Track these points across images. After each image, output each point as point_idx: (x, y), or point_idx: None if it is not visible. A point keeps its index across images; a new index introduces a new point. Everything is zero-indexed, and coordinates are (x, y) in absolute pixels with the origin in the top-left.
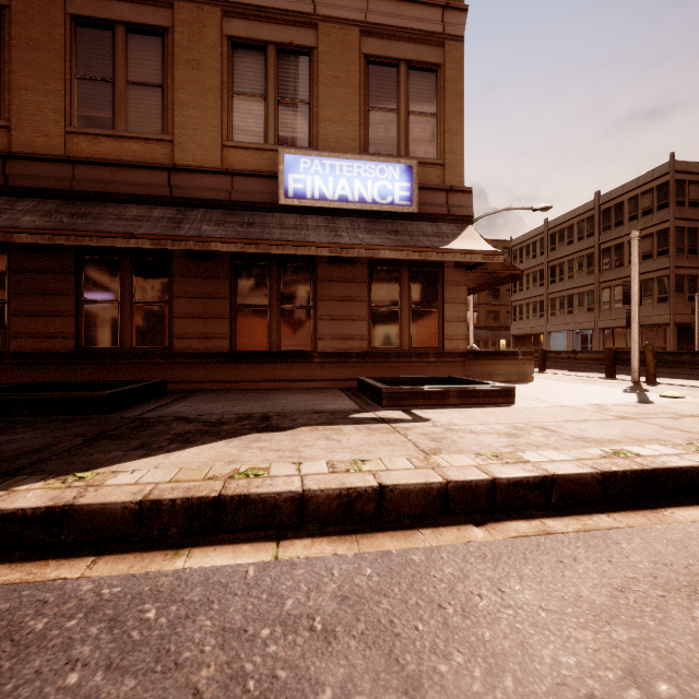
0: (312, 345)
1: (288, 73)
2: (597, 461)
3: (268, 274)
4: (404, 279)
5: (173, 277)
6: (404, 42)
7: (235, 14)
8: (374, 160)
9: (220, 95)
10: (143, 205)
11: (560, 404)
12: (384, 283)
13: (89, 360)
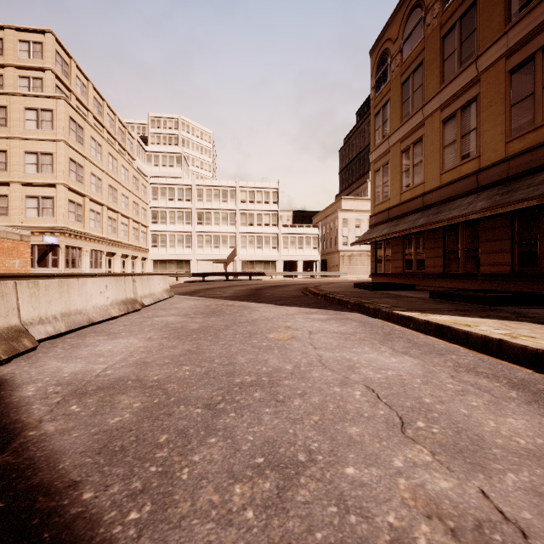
0: None
1: None
2: None
3: None
4: None
5: None
6: None
7: None
8: None
9: None
10: None
11: None
12: None
13: (518, 279)
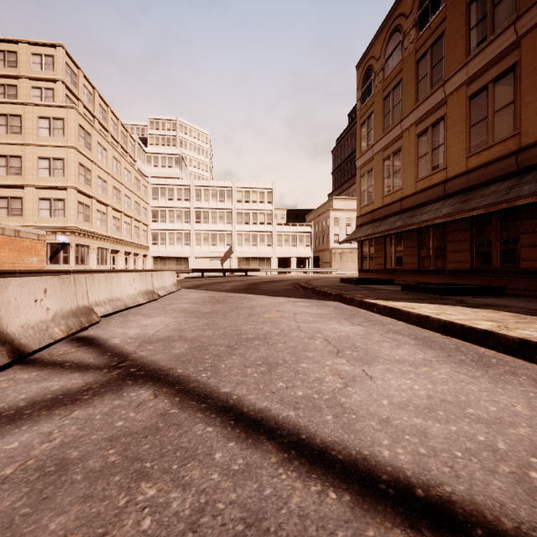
0: None
1: None
2: None
3: None
4: None
5: (520, 221)
6: None
7: None
8: None
9: None
10: (499, 182)
11: None
12: None
13: (475, 274)
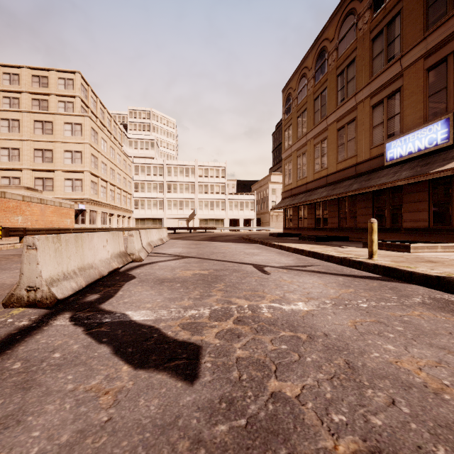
0: (402, 225)
1: (391, 105)
2: (316, 251)
3: (385, 195)
4: (453, 183)
5: (357, 202)
6: (450, 42)
7: (373, 96)
8: (425, 126)
9: (369, 130)
10: (348, 180)
11: (428, 255)
12: (440, 189)
13: (340, 230)
